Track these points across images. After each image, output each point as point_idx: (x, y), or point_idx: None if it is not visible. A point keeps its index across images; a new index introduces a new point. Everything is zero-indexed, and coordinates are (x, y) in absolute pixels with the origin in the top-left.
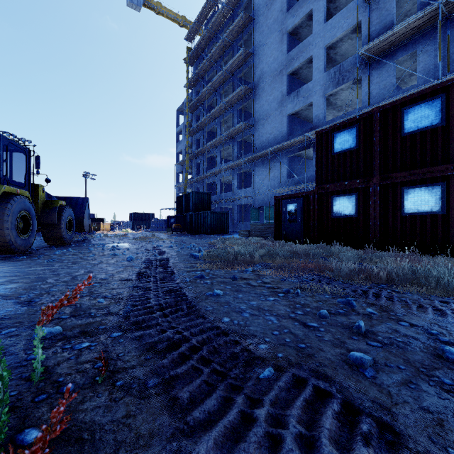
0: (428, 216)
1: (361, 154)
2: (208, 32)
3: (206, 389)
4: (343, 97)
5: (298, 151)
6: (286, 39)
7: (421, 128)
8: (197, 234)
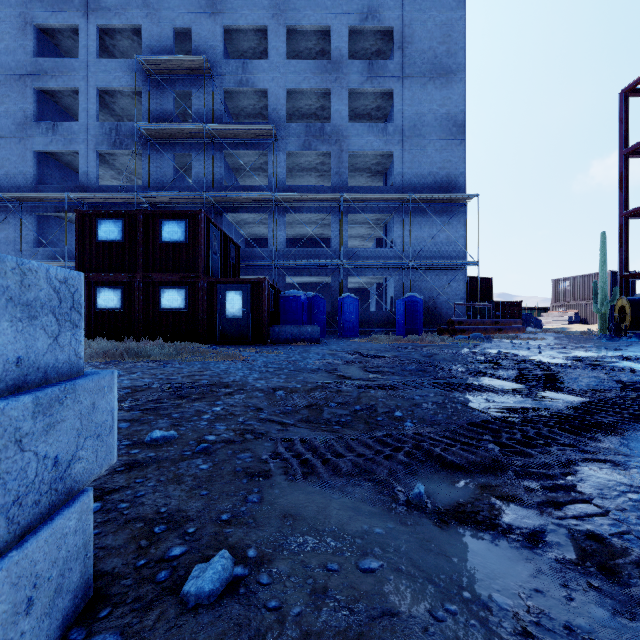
0: (178, 311)
1: (127, 249)
2: None
3: None
4: (124, 161)
5: (55, 211)
6: (34, 34)
7: (173, 241)
8: None
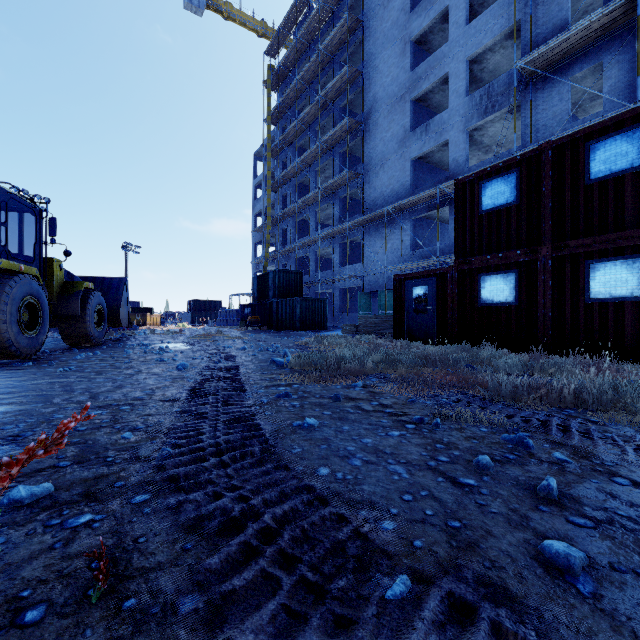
0: (627, 303)
1: (523, 212)
2: (299, 42)
3: (285, 623)
4: (493, 132)
5: (427, 211)
6: (411, 50)
7: (616, 172)
8: (282, 330)
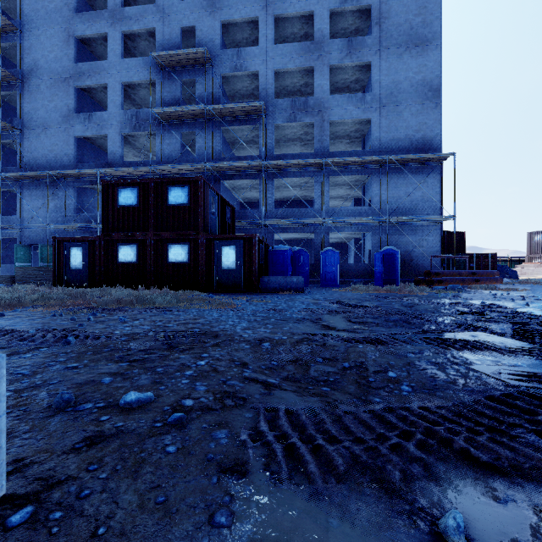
0: (182, 264)
1: (141, 212)
2: None
3: None
4: (142, 142)
5: (90, 184)
6: (75, 44)
7: (178, 204)
8: None
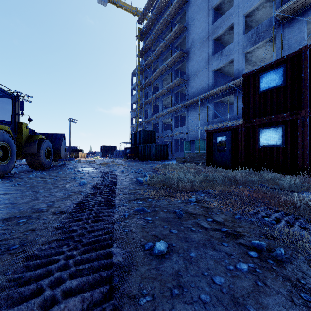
0: None
1: (288, 90)
2: (153, 15)
3: None
4: (258, 54)
5: (221, 97)
6: (212, 13)
7: None
8: (145, 160)
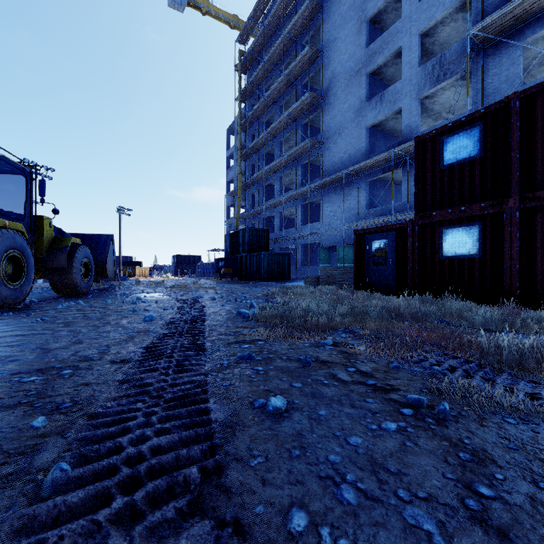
0: None
1: (487, 164)
2: (266, 29)
3: None
4: (443, 100)
5: (382, 173)
6: (366, 28)
7: None
8: (251, 281)
